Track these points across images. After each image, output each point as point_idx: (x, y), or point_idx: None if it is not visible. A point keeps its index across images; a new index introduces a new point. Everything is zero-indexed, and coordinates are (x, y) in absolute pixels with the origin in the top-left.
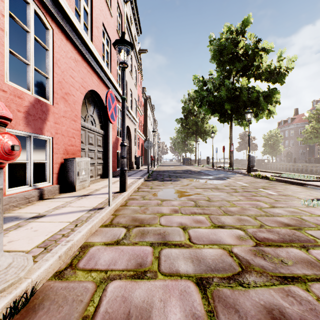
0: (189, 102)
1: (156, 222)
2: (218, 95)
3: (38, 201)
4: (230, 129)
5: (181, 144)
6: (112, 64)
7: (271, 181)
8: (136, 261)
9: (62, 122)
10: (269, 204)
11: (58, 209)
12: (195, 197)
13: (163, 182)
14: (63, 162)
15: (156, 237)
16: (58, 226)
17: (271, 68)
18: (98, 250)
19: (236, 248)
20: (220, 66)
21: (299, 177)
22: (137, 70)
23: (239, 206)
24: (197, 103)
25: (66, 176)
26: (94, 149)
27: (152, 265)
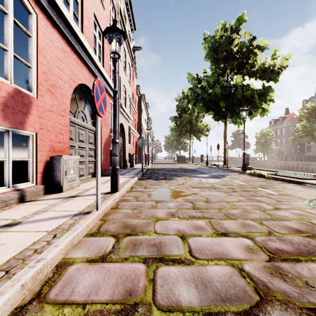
0: (183, 101)
1: (150, 229)
2: (213, 92)
3: (17, 204)
4: (225, 127)
5: (175, 142)
6: (105, 58)
7: (268, 180)
8: (124, 287)
9: (47, 117)
10: (272, 206)
11: (38, 214)
12: (192, 197)
13: (158, 181)
14: (49, 160)
15: (151, 250)
16: (33, 237)
17: (265, 66)
18: (78, 270)
19: (247, 265)
20: (214, 64)
21: (296, 175)
22: (131, 67)
23: (240, 208)
24: (191, 101)
25: (52, 175)
26: (85, 147)
27: (145, 293)
